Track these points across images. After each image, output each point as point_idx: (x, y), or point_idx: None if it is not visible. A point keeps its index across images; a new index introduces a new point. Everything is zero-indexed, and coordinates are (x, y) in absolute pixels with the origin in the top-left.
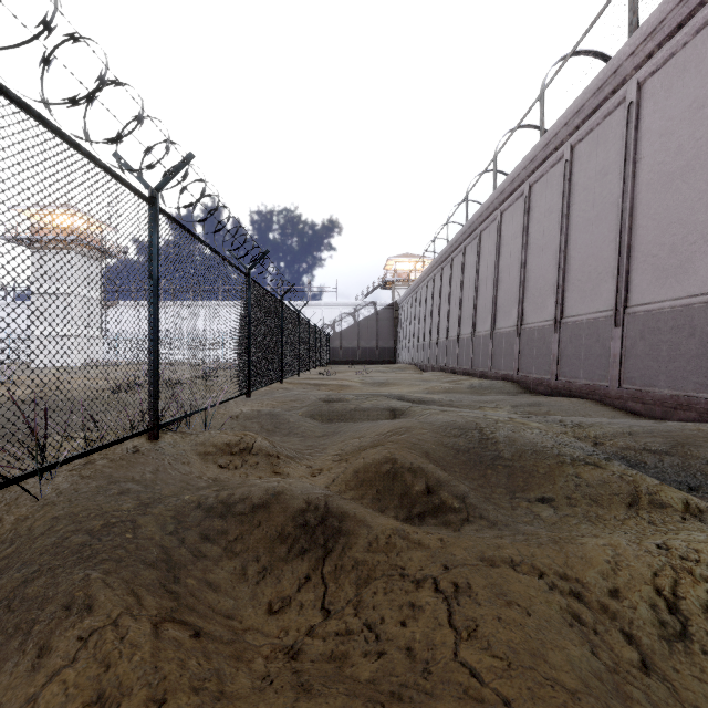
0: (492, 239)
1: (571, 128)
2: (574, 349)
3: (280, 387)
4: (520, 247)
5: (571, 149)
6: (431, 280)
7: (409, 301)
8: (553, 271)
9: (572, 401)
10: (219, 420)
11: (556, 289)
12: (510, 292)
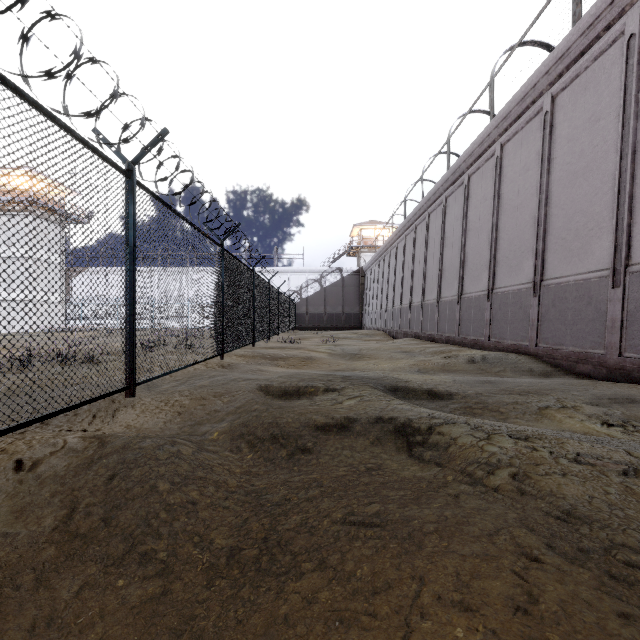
0: (487, 181)
1: None
2: None
3: (222, 363)
4: (535, 180)
5: None
6: (402, 241)
7: (376, 266)
8: (605, 200)
9: None
10: None
11: (615, 224)
12: (519, 240)
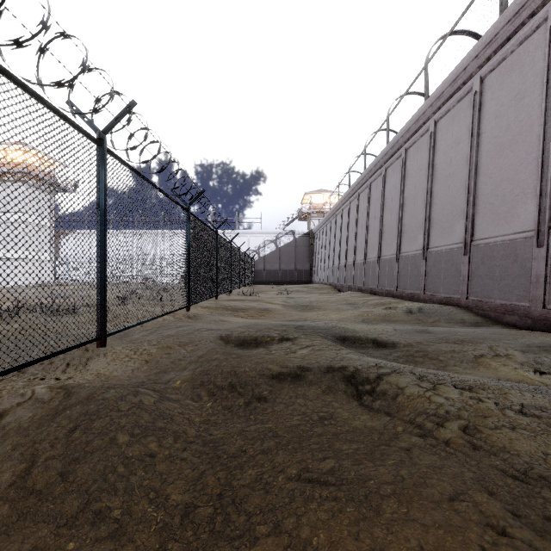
0: (422, 153)
1: None
2: None
3: (188, 314)
4: (466, 152)
5: None
6: (347, 207)
7: (324, 229)
8: (529, 169)
9: None
10: None
11: (539, 190)
12: (451, 205)
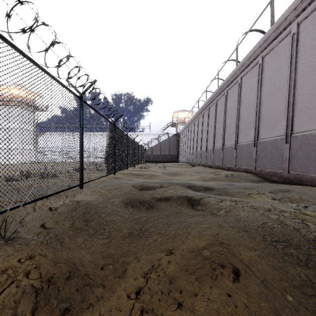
0: (235, 93)
1: (298, 11)
2: (304, 153)
3: (114, 177)
4: (255, 94)
5: (297, 26)
6: (197, 120)
7: (185, 132)
8: (283, 105)
9: (310, 188)
10: (37, 215)
11: (287, 115)
12: (248, 121)
